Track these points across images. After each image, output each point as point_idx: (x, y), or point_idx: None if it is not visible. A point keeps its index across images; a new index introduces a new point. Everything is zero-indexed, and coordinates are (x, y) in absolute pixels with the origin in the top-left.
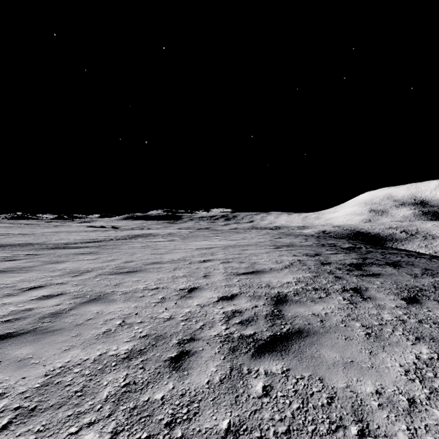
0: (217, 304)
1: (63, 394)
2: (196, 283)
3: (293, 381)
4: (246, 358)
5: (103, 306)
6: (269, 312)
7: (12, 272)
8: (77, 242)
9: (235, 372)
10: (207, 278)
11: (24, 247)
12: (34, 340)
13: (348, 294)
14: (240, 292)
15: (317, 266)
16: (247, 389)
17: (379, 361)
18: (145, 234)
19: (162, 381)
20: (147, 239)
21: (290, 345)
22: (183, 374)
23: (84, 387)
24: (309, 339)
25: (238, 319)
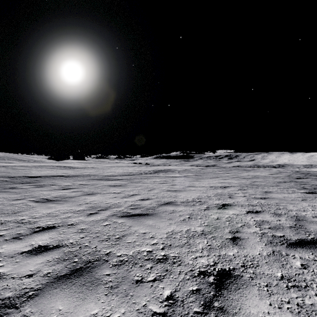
0: None
1: None
2: (224, 258)
3: None
4: None
5: (74, 299)
6: None
7: (53, 202)
8: (118, 175)
9: None
10: (238, 245)
11: (84, 177)
12: None
13: None
14: None
15: None
16: None
17: None
18: (165, 170)
19: None
20: (167, 174)
21: None
22: None
23: None
24: None
25: None
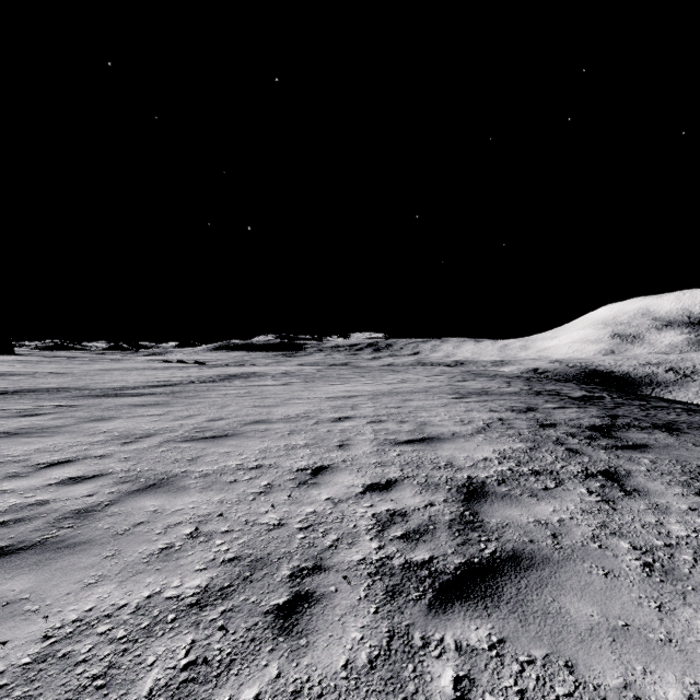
0: (362, 499)
1: (69, 681)
2: (326, 459)
3: (514, 667)
4: (418, 612)
5: (165, 498)
6: (456, 516)
7: (27, 436)
8: (138, 386)
9: (398, 642)
10: (345, 449)
11: (55, 393)
12: (39, 563)
13: (597, 483)
14: (402, 476)
15: (533, 430)
16: (422, 685)
17: (681, 626)
18: (245, 374)
19: (257, 659)
20: (249, 382)
21: (500, 585)
22: (298, 643)
23: (111, 668)
24: (534, 574)
25: (400, 530)
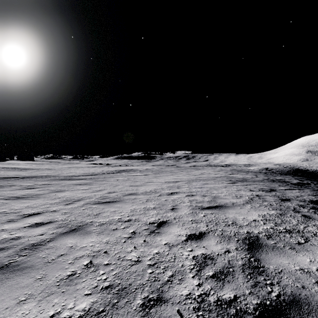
0: (186, 245)
1: None
2: (165, 217)
3: None
4: None
5: (78, 238)
6: (246, 261)
7: (25, 199)
8: (80, 175)
9: None
10: (174, 211)
11: (44, 178)
12: (0, 281)
13: None
14: (207, 230)
15: (278, 202)
16: None
17: None
18: (127, 170)
19: None
20: (129, 173)
21: None
22: None
23: None
24: None
25: (211, 270)
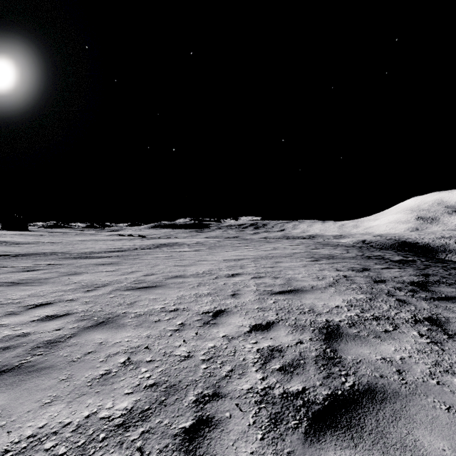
0: (249, 337)
1: None
2: (223, 304)
3: None
4: (297, 440)
5: (109, 333)
6: (320, 352)
7: (25, 285)
8: (101, 251)
9: None
10: (236, 297)
11: (48, 256)
12: (13, 384)
13: (424, 327)
14: (277, 319)
15: (369, 284)
16: None
17: None
18: (170, 244)
19: None
20: (172, 249)
21: (362, 417)
22: None
23: None
24: (388, 407)
25: (278, 363)
